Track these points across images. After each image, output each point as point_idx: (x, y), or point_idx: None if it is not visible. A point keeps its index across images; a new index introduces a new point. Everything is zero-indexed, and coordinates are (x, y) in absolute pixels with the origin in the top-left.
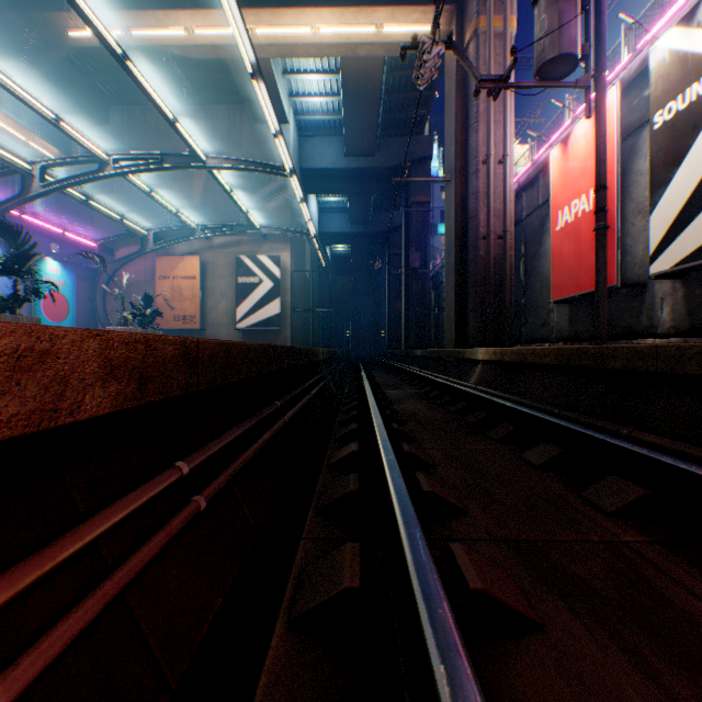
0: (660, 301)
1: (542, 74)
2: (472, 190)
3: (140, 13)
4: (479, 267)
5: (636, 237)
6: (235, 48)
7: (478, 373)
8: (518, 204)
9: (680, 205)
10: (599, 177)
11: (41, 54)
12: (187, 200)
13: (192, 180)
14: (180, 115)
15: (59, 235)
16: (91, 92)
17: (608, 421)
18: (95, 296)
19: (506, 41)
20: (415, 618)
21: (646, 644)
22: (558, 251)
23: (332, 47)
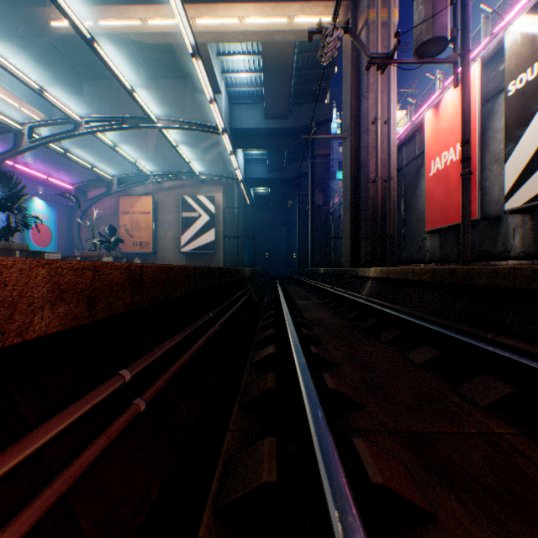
0: (513, 231)
1: (419, 52)
2: (363, 144)
3: (106, 8)
4: (369, 204)
5: (493, 181)
6: (179, 35)
7: (369, 287)
8: (399, 155)
9: (529, 155)
10: (464, 133)
11: (29, 40)
12: (143, 153)
13: (147, 137)
14: (137, 87)
15: (44, 180)
16: (69, 70)
17: (474, 327)
18: (72, 227)
19: (390, 28)
20: (325, 514)
21: (527, 534)
22: (431, 192)
23: (255, 34)
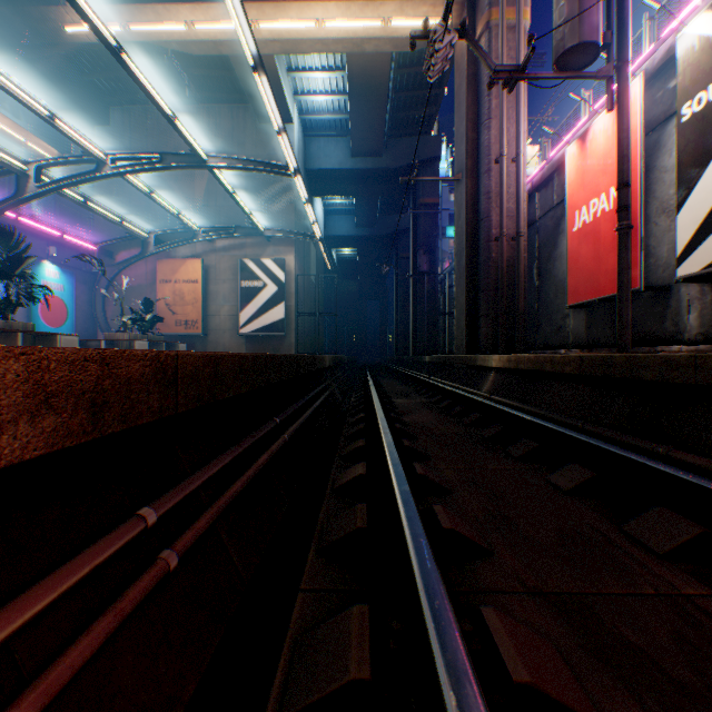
0: (687, 305)
1: (561, 64)
2: (483, 189)
3: (139, 7)
4: (492, 270)
5: (660, 238)
6: (237, 44)
7: (491, 381)
8: (531, 205)
9: (711, 203)
10: (622, 173)
11: (37, 51)
12: (189, 201)
13: (194, 181)
14: (182, 115)
15: (57, 237)
16: (91, 91)
17: (639, 437)
18: (95, 301)
19: (519, 33)
20: None
21: None
22: (576, 253)
23: (338, 43)
